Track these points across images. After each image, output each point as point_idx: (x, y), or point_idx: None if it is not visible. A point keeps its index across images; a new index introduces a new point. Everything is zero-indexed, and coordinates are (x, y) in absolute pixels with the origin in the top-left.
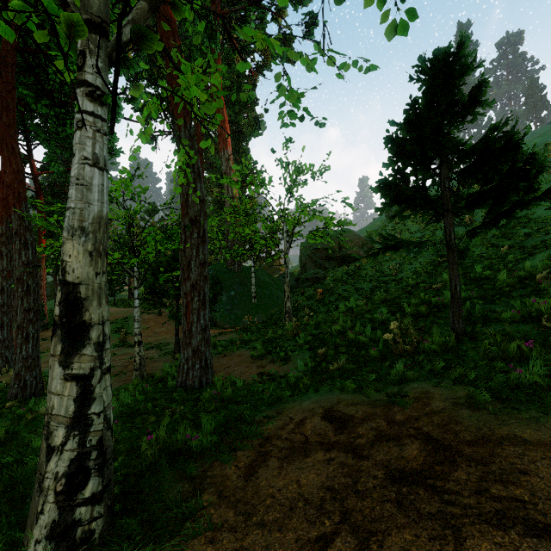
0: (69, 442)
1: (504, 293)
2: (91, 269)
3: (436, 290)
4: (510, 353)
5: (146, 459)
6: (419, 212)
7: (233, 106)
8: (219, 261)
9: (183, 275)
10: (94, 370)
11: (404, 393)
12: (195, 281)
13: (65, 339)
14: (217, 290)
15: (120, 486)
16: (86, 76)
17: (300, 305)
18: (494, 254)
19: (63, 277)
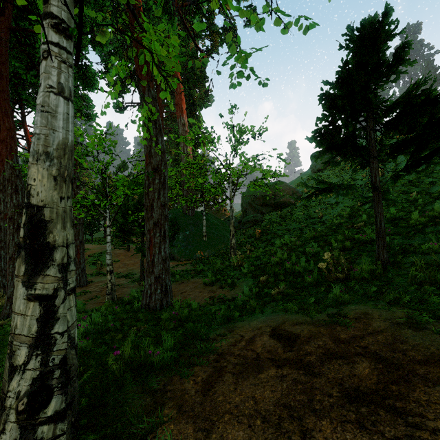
0: (31, 362)
1: (417, 230)
2: (56, 193)
3: (357, 228)
4: (438, 278)
5: (112, 373)
6: (349, 159)
7: (188, 82)
8: (177, 207)
9: (147, 214)
10: (57, 291)
11: (344, 313)
12: (156, 219)
13: (29, 260)
14: (175, 230)
15: (87, 400)
16: (51, 8)
17: (243, 242)
18: (405, 199)
19: (27, 200)
